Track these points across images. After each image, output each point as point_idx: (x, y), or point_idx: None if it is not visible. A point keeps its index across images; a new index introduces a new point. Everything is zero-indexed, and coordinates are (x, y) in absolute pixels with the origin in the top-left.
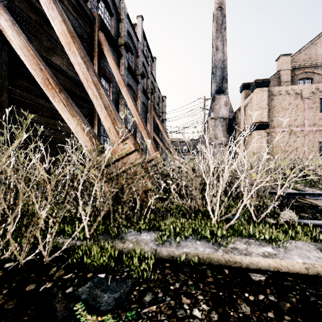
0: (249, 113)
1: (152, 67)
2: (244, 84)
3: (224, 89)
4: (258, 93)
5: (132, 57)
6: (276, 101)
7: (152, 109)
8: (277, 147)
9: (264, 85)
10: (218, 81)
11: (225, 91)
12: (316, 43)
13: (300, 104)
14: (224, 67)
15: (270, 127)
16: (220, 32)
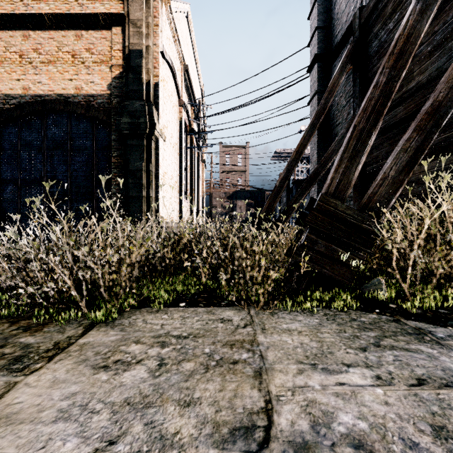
0: None
1: None
2: None
3: None
4: None
5: None
6: None
7: None
8: None
9: None
10: None
11: None
12: None
13: None
14: None
15: None
16: None
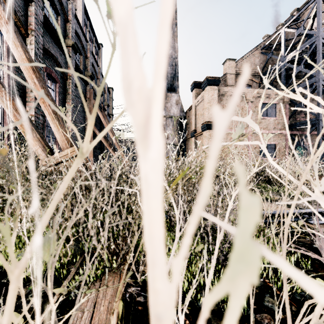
0: (200, 112)
1: (97, 54)
2: (195, 82)
3: (175, 88)
4: (210, 91)
5: (57, 17)
6: (225, 102)
7: (91, 97)
8: (226, 148)
9: (215, 83)
10: (169, 78)
11: (176, 89)
12: (255, 53)
13: (245, 107)
14: (175, 65)
15: None
16: (171, 28)
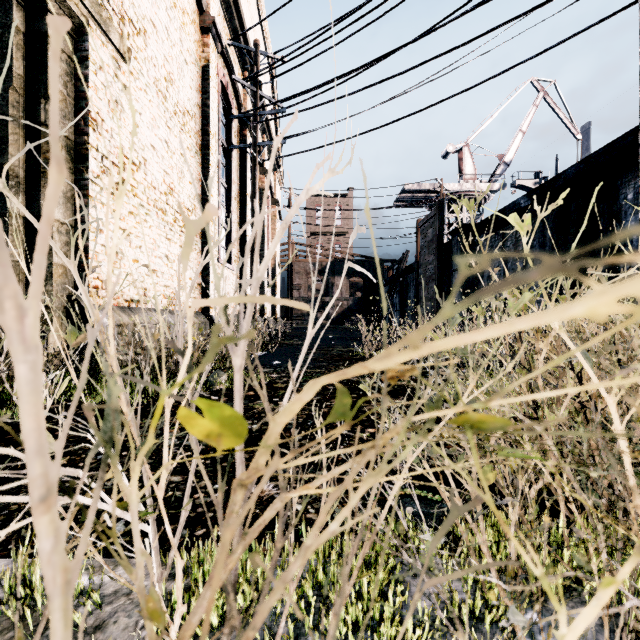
0: None
1: None
2: None
3: None
4: None
5: None
6: None
7: None
8: None
9: None
10: None
11: None
12: None
13: None
14: None
15: None
16: None
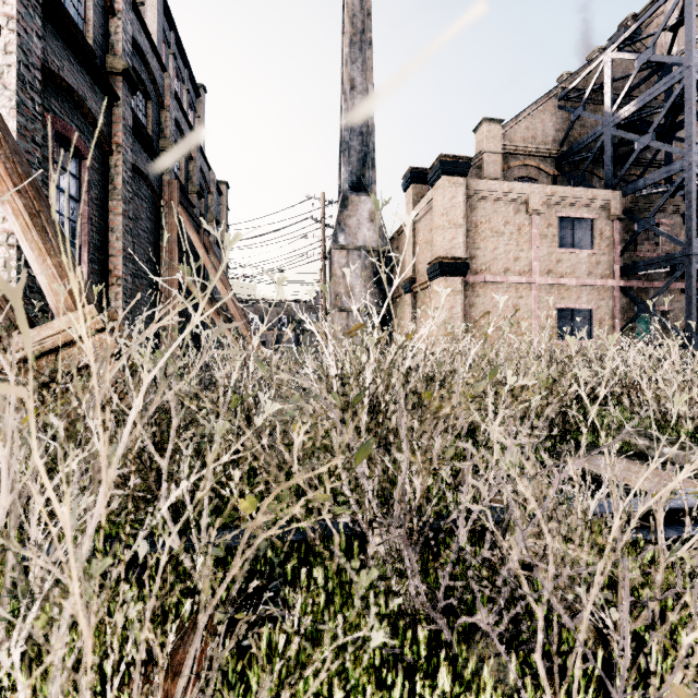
0: (424, 238)
1: (194, 108)
2: (413, 171)
3: (367, 184)
4: (447, 189)
5: (85, 1)
6: (481, 214)
7: (175, 199)
8: (483, 319)
9: (459, 171)
10: (355, 163)
11: (371, 187)
12: (544, 108)
13: (525, 226)
14: (368, 132)
15: (469, 272)
16: (360, 50)
